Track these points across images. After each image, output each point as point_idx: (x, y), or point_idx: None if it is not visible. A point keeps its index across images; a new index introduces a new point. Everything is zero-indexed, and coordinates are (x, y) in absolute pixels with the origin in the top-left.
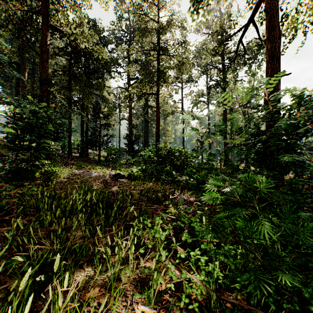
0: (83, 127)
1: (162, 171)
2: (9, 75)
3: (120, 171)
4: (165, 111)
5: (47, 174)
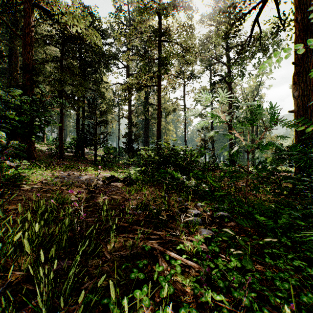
0: (78, 124)
1: (165, 173)
2: (1, 70)
3: (115, 173)
4: (166, 109)
5: (1, 181)
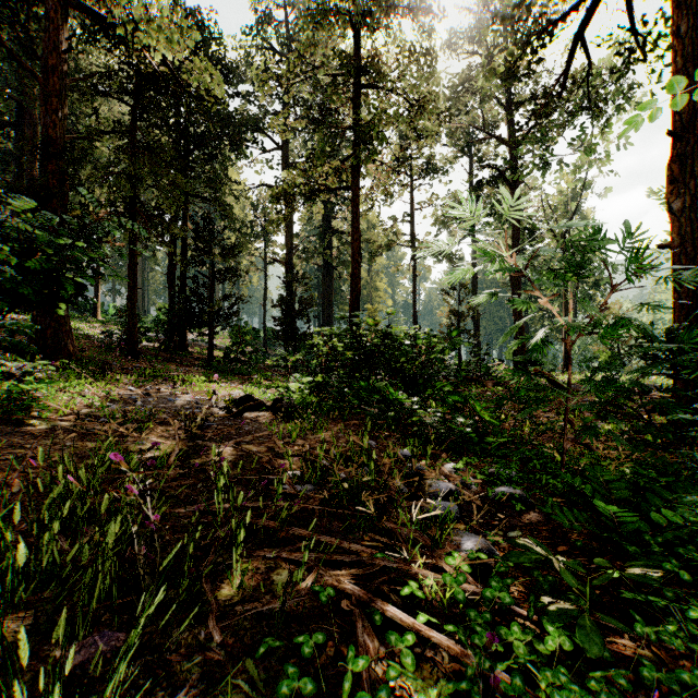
0: (173, 278)
1: (370, 392)
2: None
3: (255, 389)
4: (372, 243)
5: None
